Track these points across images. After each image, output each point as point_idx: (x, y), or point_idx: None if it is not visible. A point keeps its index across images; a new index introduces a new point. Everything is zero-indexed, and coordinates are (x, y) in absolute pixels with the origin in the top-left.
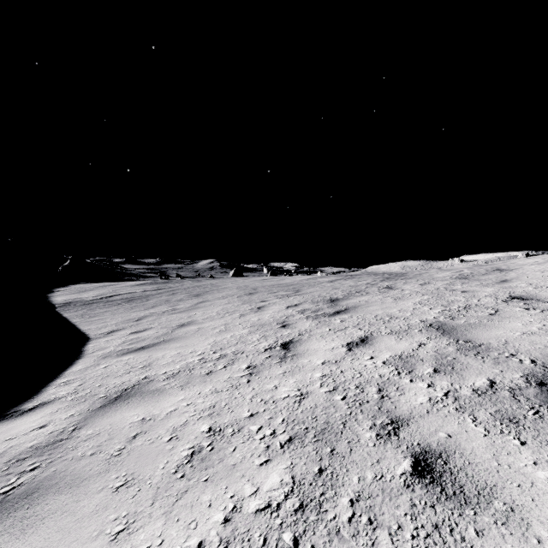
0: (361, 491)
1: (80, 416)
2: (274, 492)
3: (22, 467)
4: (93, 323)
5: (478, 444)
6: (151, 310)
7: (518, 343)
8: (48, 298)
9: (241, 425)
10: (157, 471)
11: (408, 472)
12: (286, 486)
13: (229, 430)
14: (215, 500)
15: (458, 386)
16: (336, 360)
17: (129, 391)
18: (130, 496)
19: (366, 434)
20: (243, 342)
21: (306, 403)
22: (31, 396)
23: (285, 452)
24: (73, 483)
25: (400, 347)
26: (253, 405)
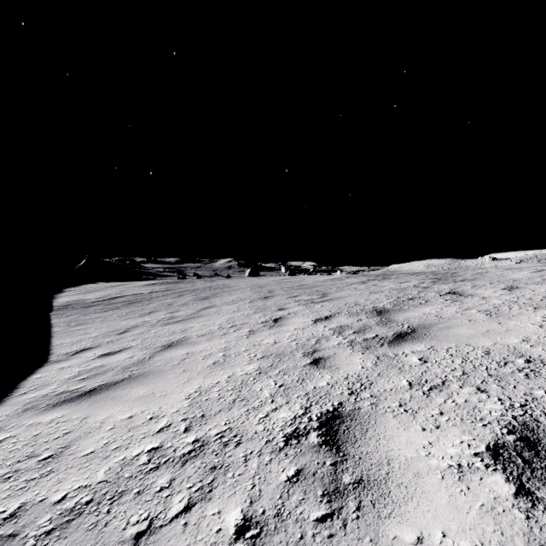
0: None
1: None
2: None
3: None
4: (72, 334)
5: None
6: (146, 317)
7: None
8: (52, 299)
9: None
10: None
11: None
12: None
13: None
14: None
15: None
16: None
17: None
18: None
19: None
20: (245, 399)
21: None
22: None
23: None
24: None
25: None
26: None
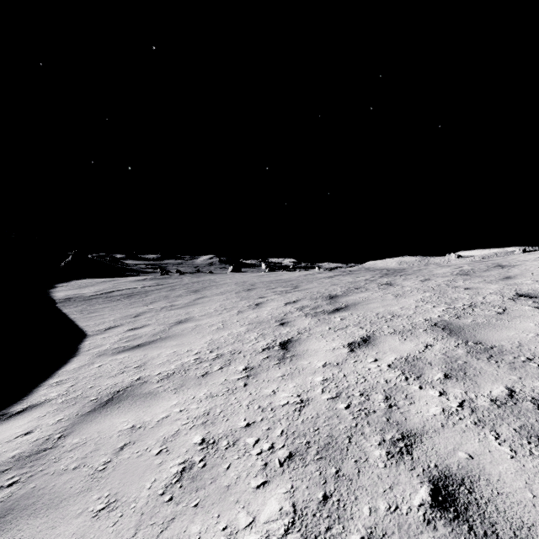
0: (374, 527)
1: (67, 421)
2: (272, 524)
3: (0, 481)
4: (92, 319)
5: (505, 468)
6: (150, 306)
7: (533, 346)
8: (49, 293)
9: (237, 437)
10: (143, 491)
11: (426, 502)
12: (286, 517)
13: (224, 442)
14: (205, 532)
15: (473, 395)
16: (338, 362)
17: (121, 394)
18: (111, 523)
19: (375, 452)
20: (241, 340)
21: (306, 412)
22: (21, 397)
23: (285, 472)
24: (50, 503)
25: (405, 348)
26: (249, 413)
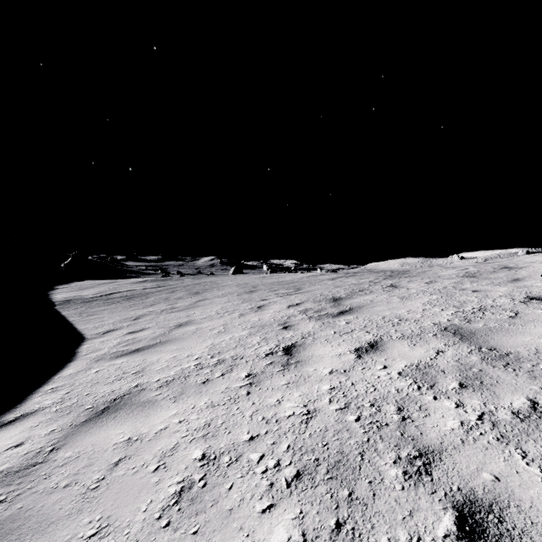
0: None
1: (61, 432)
2: None
3: None
4: (91, 322)
5: (537, 493)
6: (150, 308)
7: None
8: (48, 295)
9: (240, 452)
10: (138, 515)
11: (452, 533)
12: None
13: (226, 458)
14: None
15: (493, 407)
16: (345, 369)
17: (118, 402)
18: None
19: (391, 471)
20: (243, 345)
21: (314, 424)
22: (14, 404)
23: (292, 494)
24: (37, 528)
25: (415, 354)
26: (253, 425)
